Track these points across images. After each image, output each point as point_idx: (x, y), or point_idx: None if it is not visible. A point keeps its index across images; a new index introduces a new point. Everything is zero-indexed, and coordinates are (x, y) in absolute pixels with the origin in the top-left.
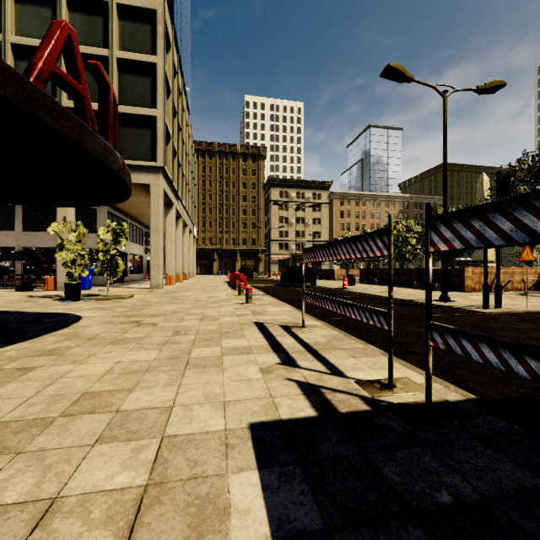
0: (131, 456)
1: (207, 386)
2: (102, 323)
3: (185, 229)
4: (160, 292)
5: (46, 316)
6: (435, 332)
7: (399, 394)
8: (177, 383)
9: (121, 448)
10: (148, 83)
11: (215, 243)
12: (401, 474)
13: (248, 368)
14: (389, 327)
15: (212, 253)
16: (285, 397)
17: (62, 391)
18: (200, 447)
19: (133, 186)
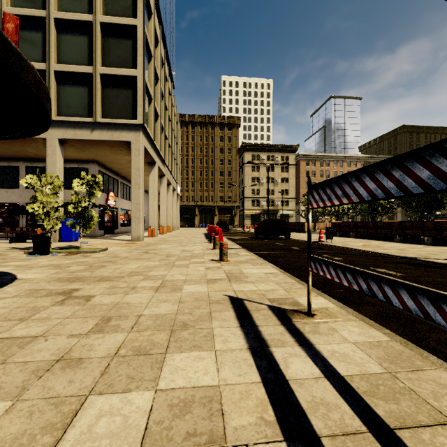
0: None
1: None
2: (21, 294)
3: (169, 187)
4: (138, 244)
5: None
6: None
7: None
8: None
9: None
10: (130, 45)
11: (197, 200)
12: None
13: None
14: None
15: (194, 209)
16: None
17: None
18: None
19: (116, 143)
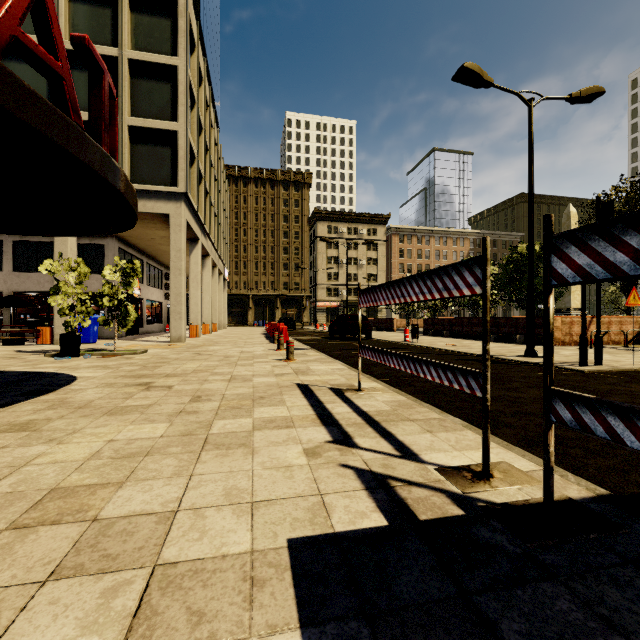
0: (99, 605)
1: (229, 476)
2: (101, 386)
3: (213, 271)
4: (182, 346)
5: (31, 377)
6: (560, 402)
7: (500, 488)
8: (188, 472)
9: (86, 588)
10: (168, 90)
11: (251, 287)
12: (530, 636)
13: (288, 448)
14: (484, 394)
15: (246, 300)
16: (340, 495)
17: (20, 487)
18: (210, 585)
19: (149, 216)
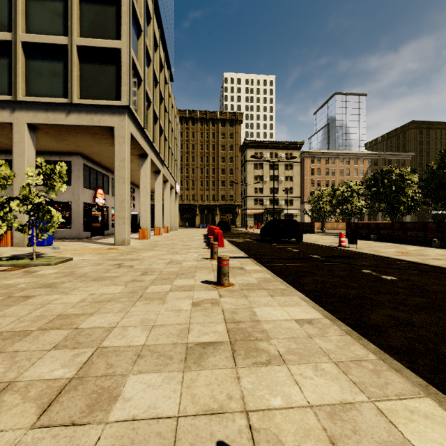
0: None
1: None
2: None
3: (166, 185)
4: (119, 250)
5: None
6: None
7: None
8: None
9: None
10: (113, 12)
11: (197, 199)
12: None
13: None
14: None
15: (194, 208)
16: None
17: None
18: None
19: (97, 130)
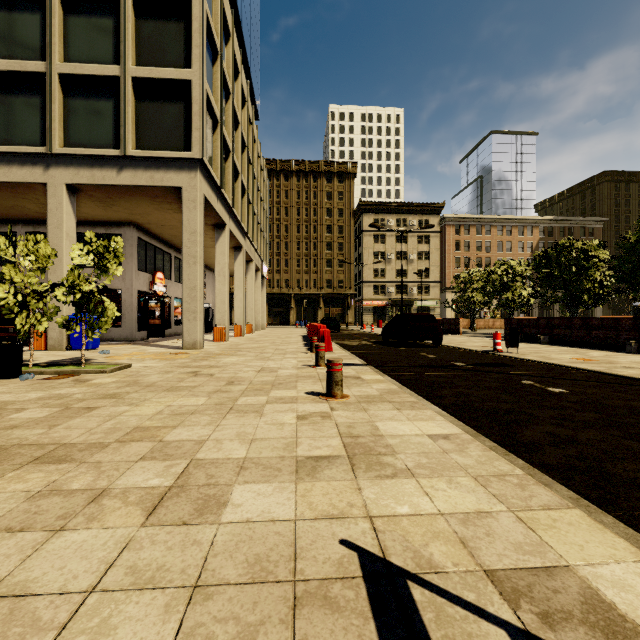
0: None
1: None
2: None
3: (249, 266)
4: (190, 356)
5: None
6: None
7: None
8: None
9: None
10: (180, 31)
11: (292, 286)
12: None
13: None
14: None
15: (288, 299)
16: None
17: None
18: None
19: (159, 191)
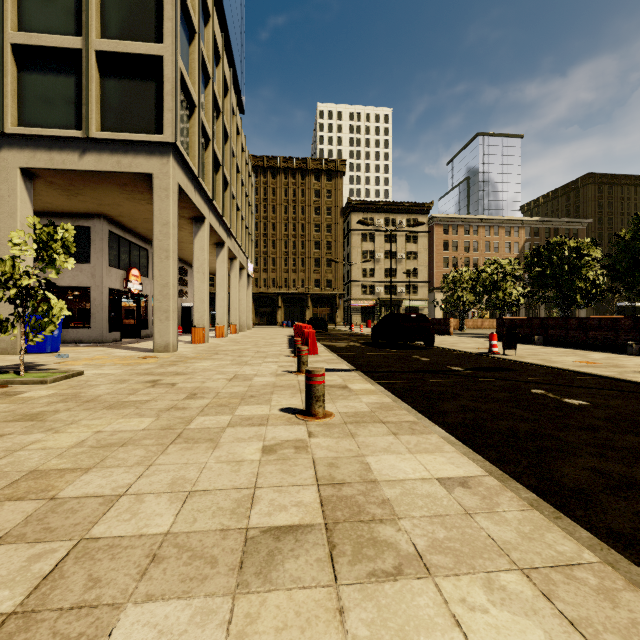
0: None
1: None
2: None
3: (233, 263)
4: (158, 360)
5: None
6: None
7: None
8: None
9: None
10: (151, 2)
11: (280, 285)
12: None
13: None
14: None
15: (275, 298)
16: None
17: None
18: None
19: (128, 179)
